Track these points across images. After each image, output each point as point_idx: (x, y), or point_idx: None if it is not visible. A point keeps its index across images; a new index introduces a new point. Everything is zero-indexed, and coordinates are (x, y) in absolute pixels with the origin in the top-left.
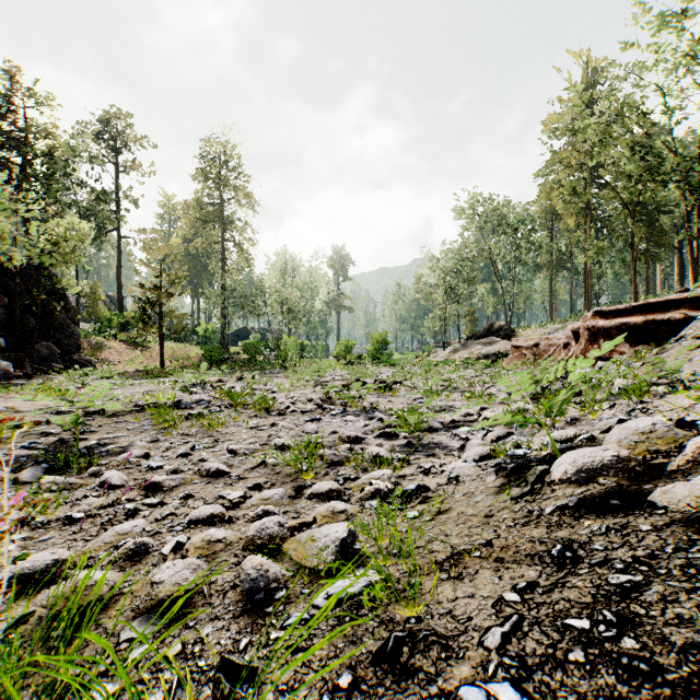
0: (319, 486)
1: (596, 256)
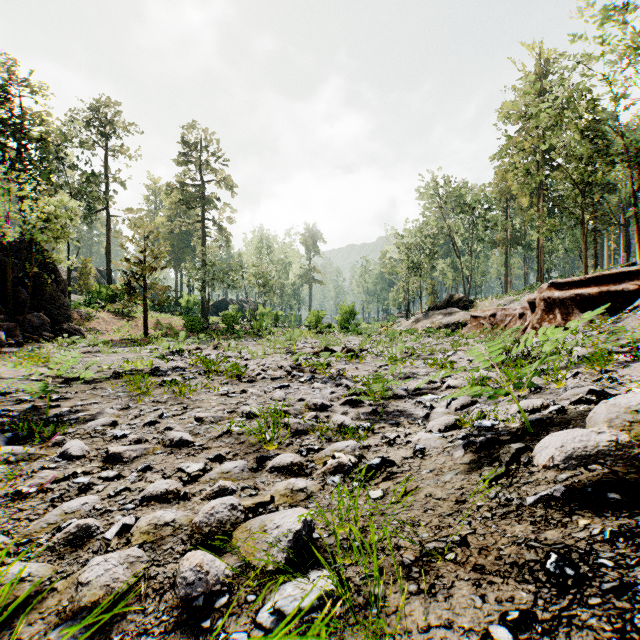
0: (281, 458)
1: (549, 232)
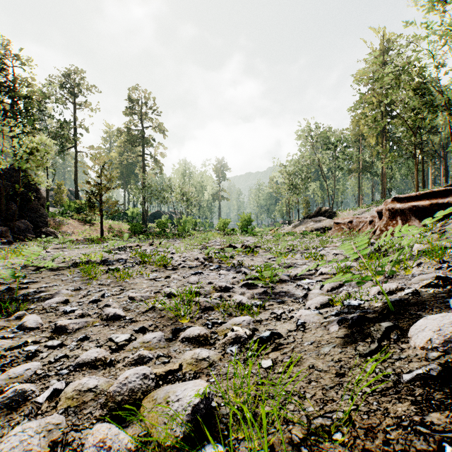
0: (190, 331)
1: (390, 162)
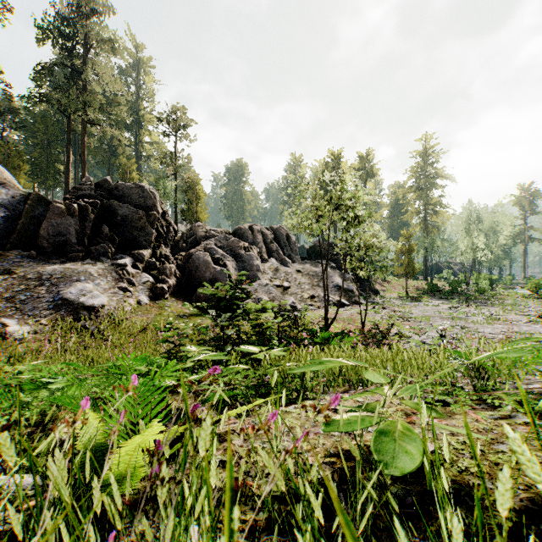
0: None
1: None
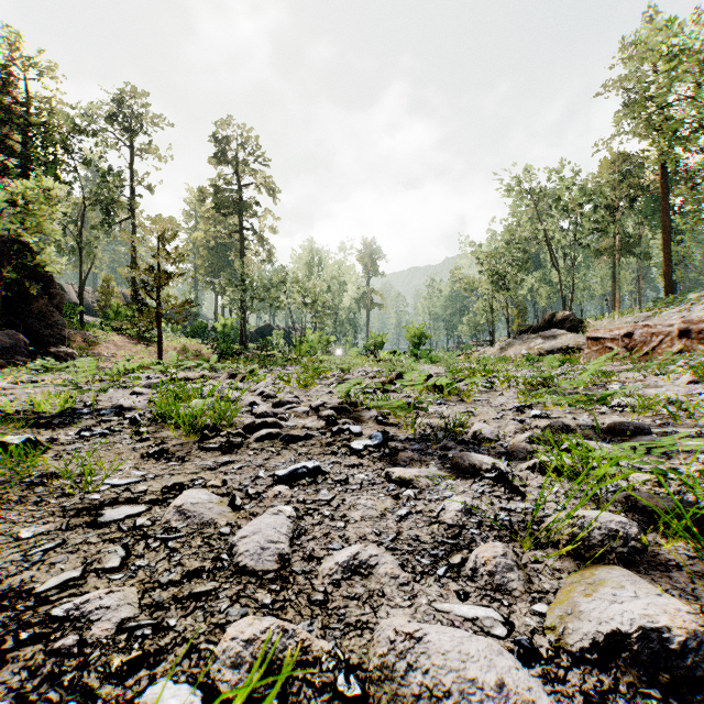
0: None
1: None
